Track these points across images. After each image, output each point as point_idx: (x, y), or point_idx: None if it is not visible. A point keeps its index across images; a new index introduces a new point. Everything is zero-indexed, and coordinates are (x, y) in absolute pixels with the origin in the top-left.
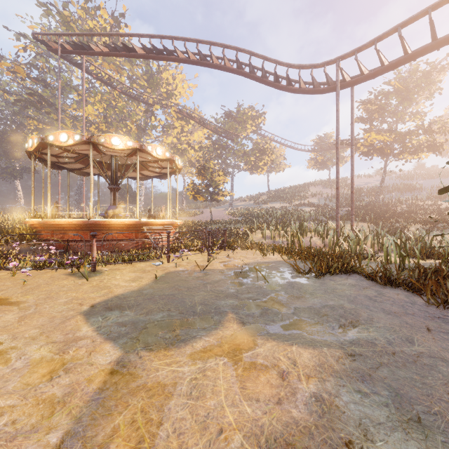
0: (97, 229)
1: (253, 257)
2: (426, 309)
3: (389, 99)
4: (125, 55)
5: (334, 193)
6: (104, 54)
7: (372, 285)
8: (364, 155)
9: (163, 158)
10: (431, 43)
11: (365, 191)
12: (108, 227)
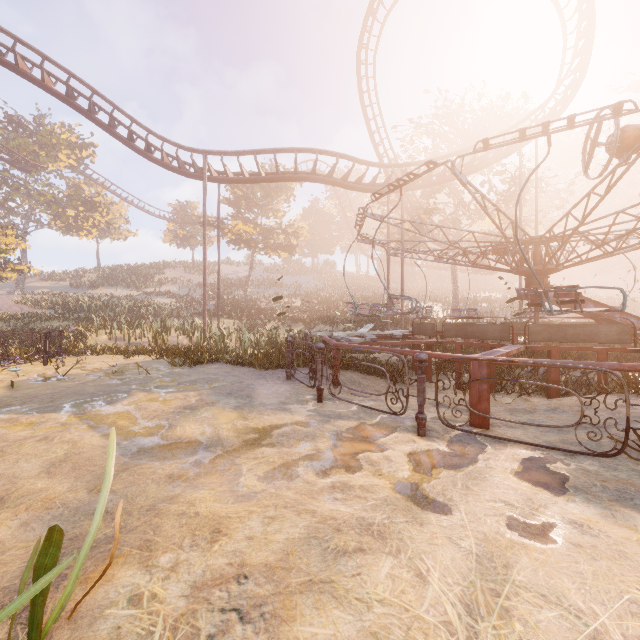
0: None
1: (114, 361)
2: (255, 372)
3: (255, 191)
4: None
5: (199, 281)
6: None
7: (230, 367)
8: (232, 243)
9: None
10: (276, 176)
11: (234, 283)
12: None
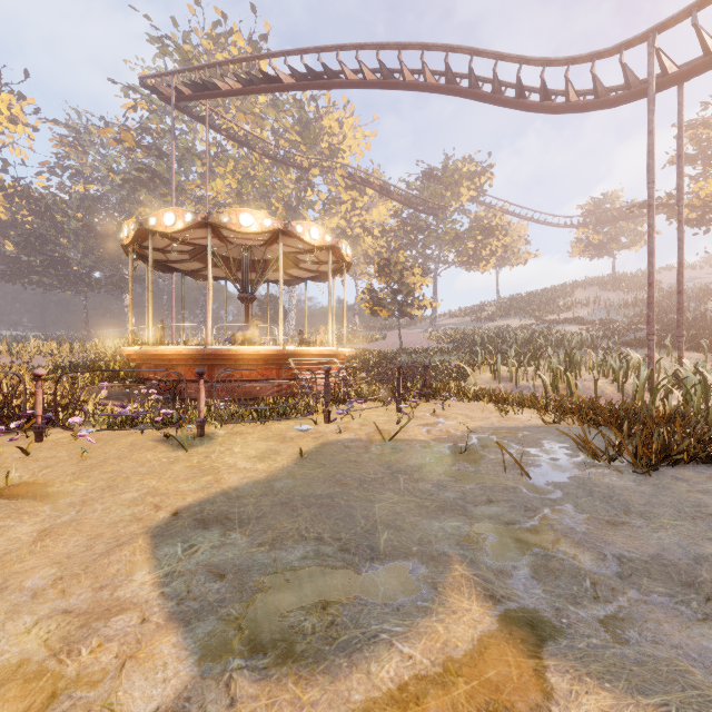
0: (218, 363)
1: (482, 417)
2: None
3: None
4: (264, 90)
5: (624, 298)
6: (234, 93)
7: None
8: (691, 224)
9: (322, 244)
10: None
11: (689, 294)
12: (234, 360)
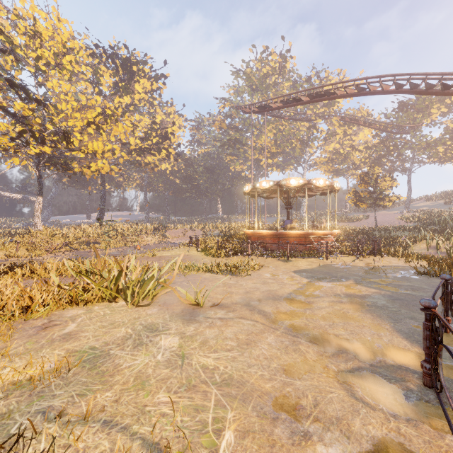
0: (281, 237)
1: (396, 263)
2: None
3: None
4: (294, 105)
5: None
6: (279, 108)
7: None
8: None
9: (324, 186)
10: None
11: None
12: (287, 236)
